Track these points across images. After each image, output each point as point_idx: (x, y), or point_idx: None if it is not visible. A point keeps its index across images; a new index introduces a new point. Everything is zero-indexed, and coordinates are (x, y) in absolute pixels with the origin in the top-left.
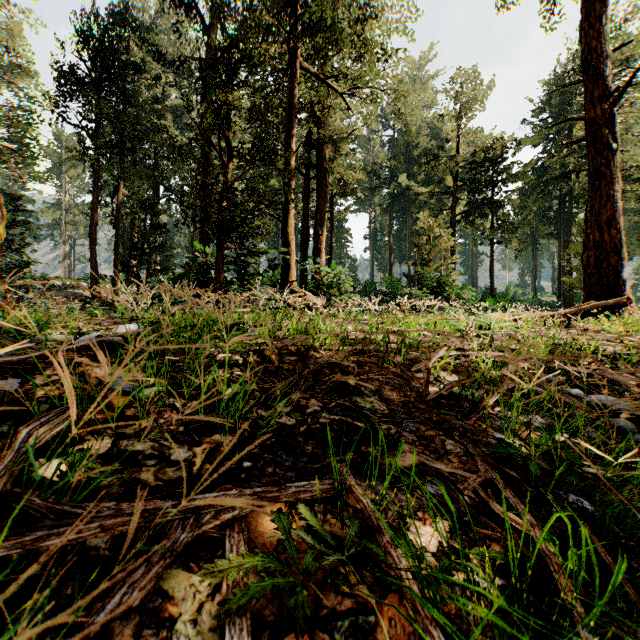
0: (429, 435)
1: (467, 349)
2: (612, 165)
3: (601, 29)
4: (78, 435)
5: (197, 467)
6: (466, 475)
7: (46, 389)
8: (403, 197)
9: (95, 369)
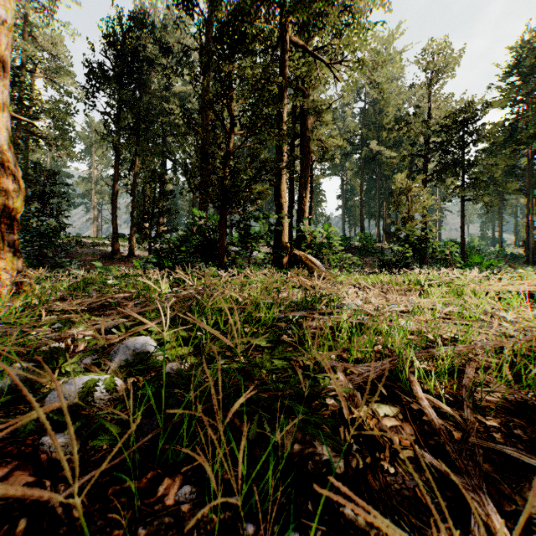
0: None
1: None
2: None
3: None
4: None
5: None
6: None
7: None
8: (373, 161)
9: None
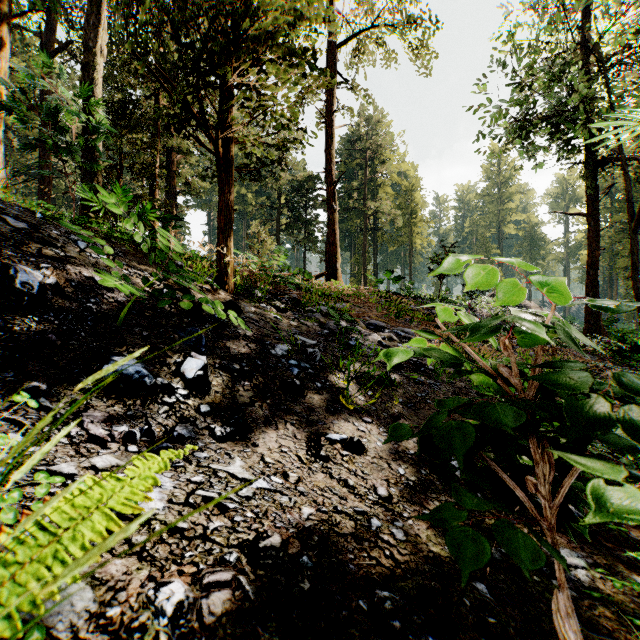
0: None
1: None
2: (335, 216)
3: (331, 151)
4: None
5: None
6: None
7: None
8: (240, 202)
9: None
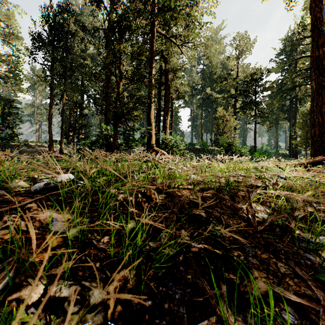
0: (264, 258)
1: (259, 186)
2: None
3: (322, 7)
4: (17, 283)
5: (111, 310)
6: (314, 306)
7: (2, 233)
8: (208, 99)
9: (39, 213)
